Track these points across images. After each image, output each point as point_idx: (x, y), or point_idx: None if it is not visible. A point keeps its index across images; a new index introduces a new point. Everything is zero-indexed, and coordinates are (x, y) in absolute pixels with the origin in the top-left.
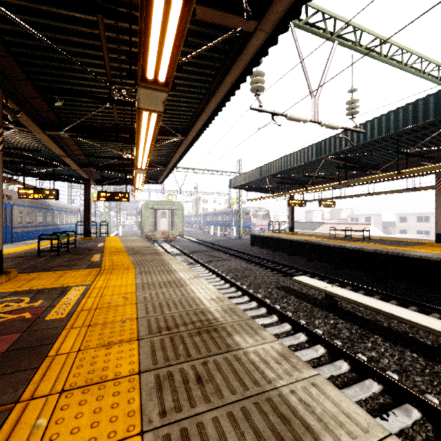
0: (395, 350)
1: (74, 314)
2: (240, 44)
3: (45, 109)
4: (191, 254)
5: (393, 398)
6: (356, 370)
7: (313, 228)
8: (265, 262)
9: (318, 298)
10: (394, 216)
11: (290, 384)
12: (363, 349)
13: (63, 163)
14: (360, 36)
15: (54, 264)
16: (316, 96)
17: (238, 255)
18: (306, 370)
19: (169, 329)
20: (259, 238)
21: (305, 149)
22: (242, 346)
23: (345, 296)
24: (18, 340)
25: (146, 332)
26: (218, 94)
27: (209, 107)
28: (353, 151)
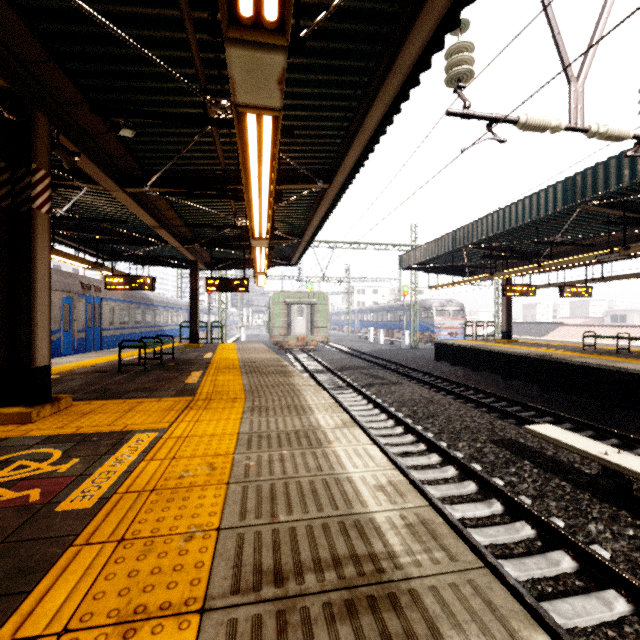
0: None
1: (109, 501)
2: None
3: (120, 152)
4: (340, 372)
5: None
6: None
7: (540, 333)
8: (463, 389)
9: (582, 469)
10: None
11: None
12: None
13: (160, 239)
14: None
15: (131, 387)
16: (580, 78)
17: (414, 377)
18: None
19: (281, 580)
20: (449, 348)
21: (541, 193)
22: None
23: None
24: None
25: (227, 582)
26: (386, 87)
27: (370, 118)
28: None
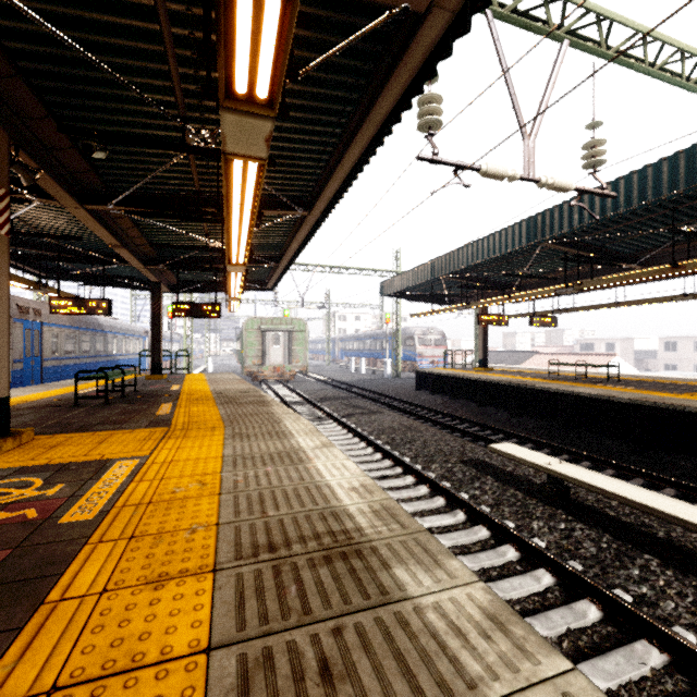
0: (687, 585)
1: (109, 513)
2: (401, 40)
3: (82, 168)
4: (320, 403)
5: (691, 682)
6: (614, 620)
7: (517, 361)
8: (440, 417)
9: (534, 481)
10: (655, 341)
11: (516, 692)
12: (624, 579)
13: (118, 258)
14: (609, 30)
15: (96, 420)
16: (531, 134)
17: (395, 406)
18: (546, 657)
19: (274, 550)
20: (429, 377)
21: (508, 229)
22: (410, 592)
23: (586, 481)
24: (3, 564)
25: (231, 554)
26: (362, 132)
27: (348, 157)
28: (592, 232)
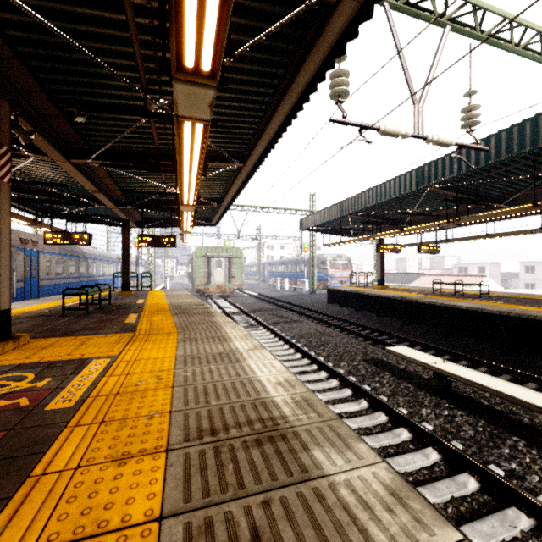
0: None
1: (85, 402)
2: (317, 26)
3: (67, 130)
4: (253, 313)
5: None
6: (489, 490)
7: (407, 281)
8: (347, 324)
9: (422, 376)
10: (517, 265)
11: None
12: (497, 456)
13: (97, 201)
14: (482, 17)
15: (78, 327)
16: (420, 101)
17: (311, 316)
18: (440, 529)
19: (215, 433)
20: (339, 293)
21: (401, 176)
22: (325, 470)
23: (465, 377)
24: None
25: (180, 437)
26: (286, 100)
27: (275, 120)
28: (468, 178)
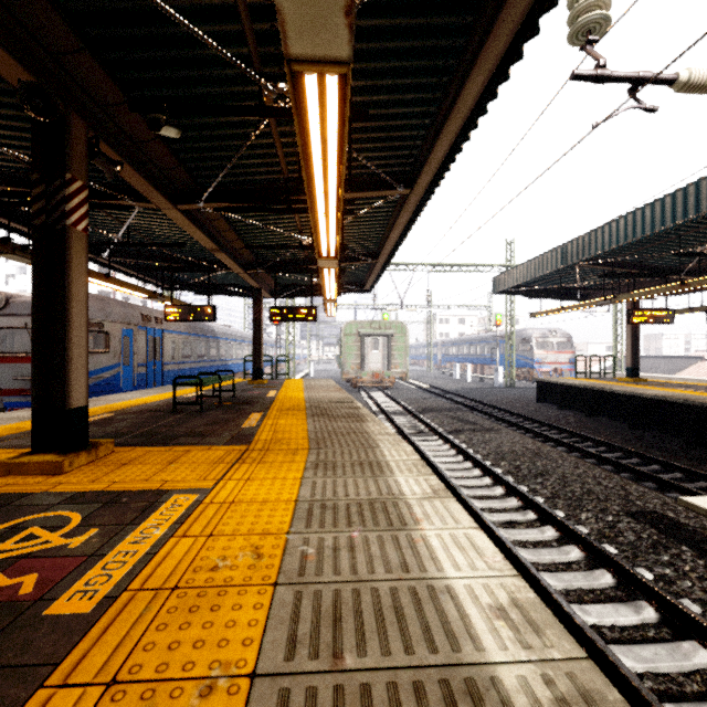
0: None
1: (114, 604)
2: None
3: (170, 163)
4: (422, 414)
5: None
6: None
7: (672, 369)
8: (577, 440)
9: None
10: None
11: None
12: None
13: (221, 265)
14: None
15: (182, 430)
16: None
17: (513, 422)
18: None
19: None
20: (556, 388)
21: (689, 187)
22: None
23: None
24: None
25: None
26: (490, 45)
27: (466, 94)
28: None
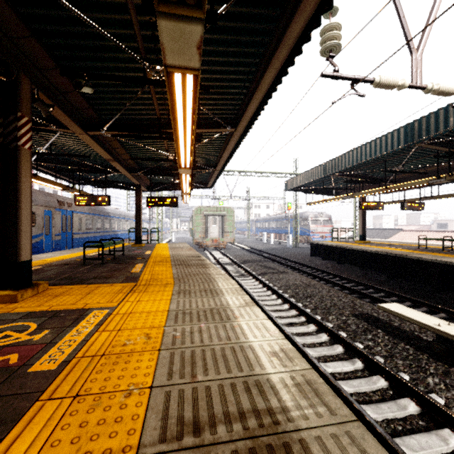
0: None
1: (69, 364)
2: None
3: (83, 105)
4: (243, 264)
5: None
6: None
7: (386, 236)
8: (331, 277)
9: (420, 336)
10: None
11: None
12: None
13: (114, 169)
14: None
15: (92, 275)
16: (419, 49)
17: (296, 268)
18: None
19: (198, 431)
20: (321, 247)
21: (388, 135)
22: None
23: None
24: None
25: (156, 432)
26: (277, 56)
27: (265, 79)
28: None
